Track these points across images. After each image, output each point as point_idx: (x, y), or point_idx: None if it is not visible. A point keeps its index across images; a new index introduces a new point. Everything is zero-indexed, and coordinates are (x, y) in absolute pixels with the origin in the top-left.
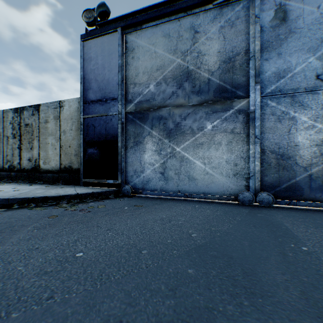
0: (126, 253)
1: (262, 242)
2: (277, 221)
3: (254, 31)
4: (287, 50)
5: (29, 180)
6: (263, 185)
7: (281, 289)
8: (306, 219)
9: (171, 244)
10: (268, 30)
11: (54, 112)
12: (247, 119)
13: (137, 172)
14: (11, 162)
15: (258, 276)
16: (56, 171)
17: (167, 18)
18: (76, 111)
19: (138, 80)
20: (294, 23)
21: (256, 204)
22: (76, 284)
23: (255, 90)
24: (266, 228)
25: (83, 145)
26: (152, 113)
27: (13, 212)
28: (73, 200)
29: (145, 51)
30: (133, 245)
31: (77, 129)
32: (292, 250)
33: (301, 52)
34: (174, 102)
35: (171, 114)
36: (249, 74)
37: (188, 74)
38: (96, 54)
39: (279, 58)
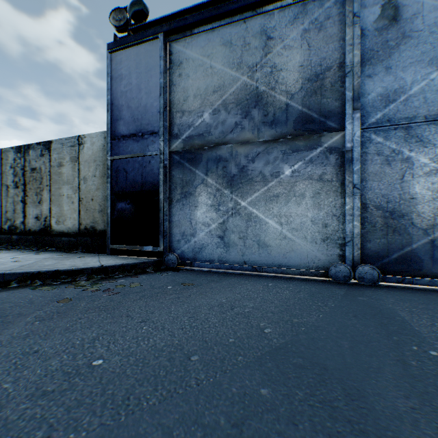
0: (167, 360)
1: (369, 342)
2: (387, 308)
3: (352, 36)
4: (399, 63)
5: (36, 246)
6: (364, 255)
7: (407, 425)
8: (429, 305)
9: (235, 344)
10: (371, 33)
11: (70, 152)
12: (341, 161)
13: (185, 235)
14: (12, 221)
15: (368, 402)
16: (73, 234)
17: (228, 19)
18: (102, 151)
19: (187, 106)
20: (410, 24)
21: (354, 282)
22: (88, 414)
23: (353, 119)
24: (373, 319)
25: (110, 197)
26: (206, 152)
27: (9, 293)
28: (96, 275)
29: (196, 65)
30: (178, 346)
31: (102, 176)
32: (416, 356)
33: (419, 65)
34: (238, 137)
35: (233, 154)
36: (345, 98)
37: (258, 97)
38: (128, 71)
39: (388, 74)
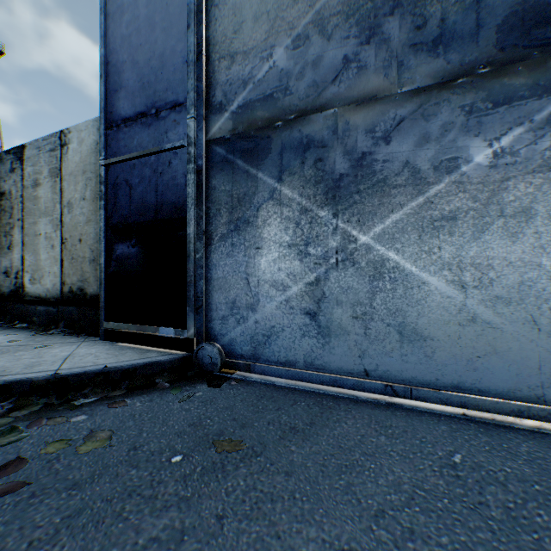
0: None
1: None
2: None
3: None
4: None
5: (3, 319)
6: None
7: None
8: None
9: None
10: None
11: (50, 161)
12: None
13: (237, 308)
14: None
15: None
16: (54, 301)
17: None
18: (94, 153)
19: (240, 44)
20: None
21: None
22: None
23: None
24: None
25: (104, 234)
26: (280, 133)
27: None
28: (38, 398)
29: None
30: None
31: (96, 198)
32: None
33: None
34: (351, 89)
35: (339, 129)
36: None
37: None
38: None
39: None
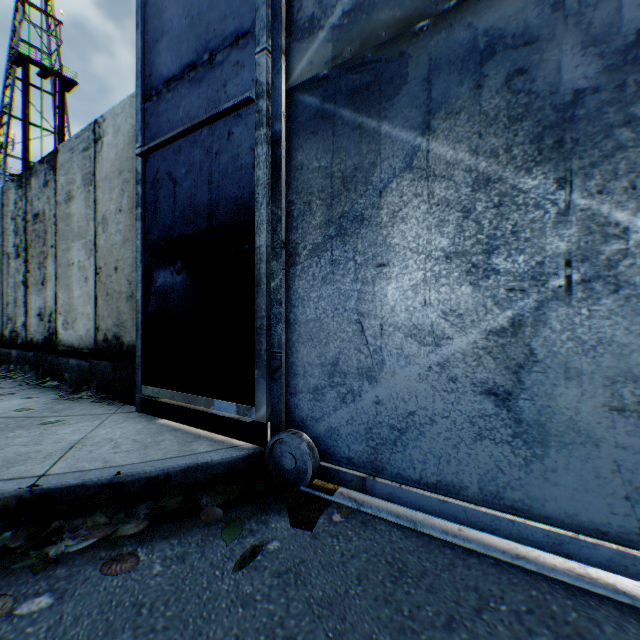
0: None
1: None
2: None
3: None
4: None
5: (35, 374)
6: None
7: None
8: None
9: None
10: None
11: (83, 164)
12: None
13: (340, 374)
14: (13, 322)
15: None
16: (87, 352)
17: None
18: (132, 143)
19: None
20: None
21: None
22: None
23: None
24: None
25: (142, 257)
26: (425, 42)
27: None
28: None
29: None
30: None
31: (133, 207)
32: None
33: None
34: None
35: None
36: None
37: None
38: None
39: None
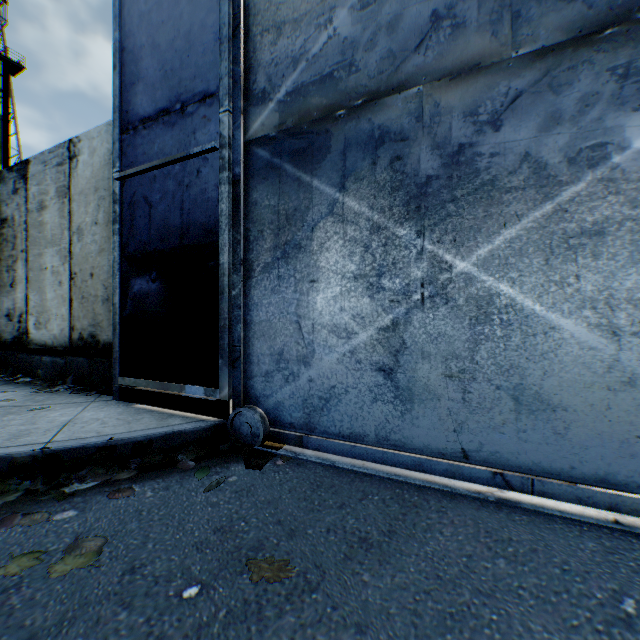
0: None
1: None
2: None
3: None
4: None
5: (4, 371)
6: None
7: None
8: None
9: None
10: None
11: (57, 178)
12: None
13: (285, 361)
14: None
15: None
16: (61, 350)
17: None
18: (108, 165)
19: (288, 10)
20: None
21: None
22: None
23: None
24: None
25: (119, 267)
26: (342, 126)
27: None
28: (19, 481)
29: None
30: None
31: (110, 221)
32: None
33: None
34: (442, 58)
35: (426, 114)
36: None
37: None
38: None
39: None
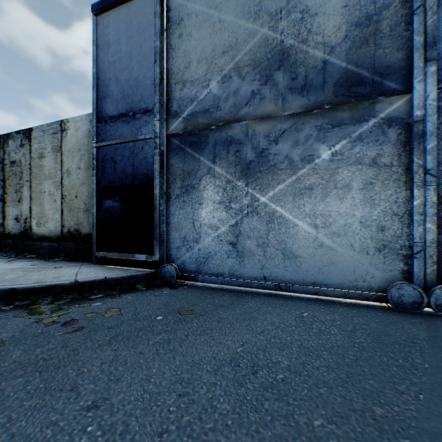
0: None
1: None
2: None
3: None
4: None
5: (15, 252)
6: None
7: None
8: None
9: None
10: None
11: (53, 140)
12: (405, 136)
13: (187, 241)
14: None
15: None
16: (56, 238)
17: None
18: (87, 137)
19: (188, 75)
20: None
21: (429, 312)
22: None
23: (425, 75)
24: None
25: (96, 193)
26: (214, 133)
27: None
28: (67, 295)
29: (201, 21)
30: None
31: (88, 168)
32: None
33: None
34: (256, 110)
35: (249, 133)
36: (411, 46)
37: (283, 55)
38: (117, 36)
39: None
